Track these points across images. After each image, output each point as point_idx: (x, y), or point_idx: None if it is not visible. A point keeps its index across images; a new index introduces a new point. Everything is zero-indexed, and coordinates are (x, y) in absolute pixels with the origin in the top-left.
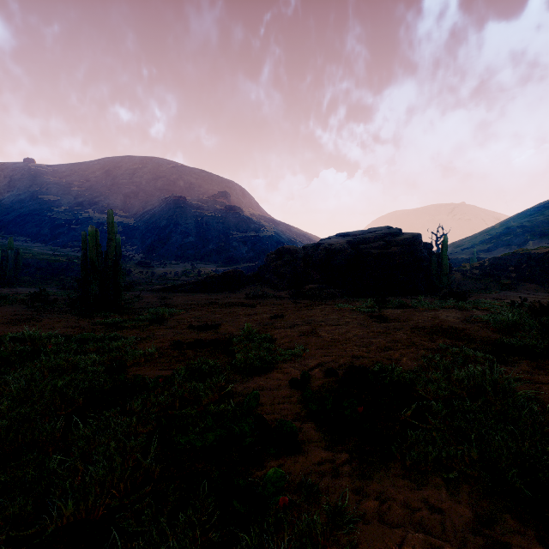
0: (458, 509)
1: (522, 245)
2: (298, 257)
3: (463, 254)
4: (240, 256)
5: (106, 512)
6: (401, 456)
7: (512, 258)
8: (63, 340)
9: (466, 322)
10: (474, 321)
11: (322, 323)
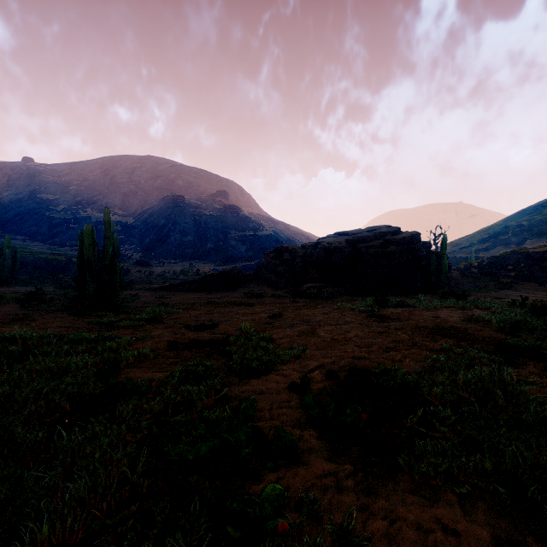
0: (475, 531)
1: (520, 244)
2: (297, 256)
3: (461, 253)
4: (239, 255)
5: (87, 535)
6: (409, 468)
7: (511, 257)
8: (55, 340)
9: (467, 322)
10: (476, 320)
11: (322, 323)
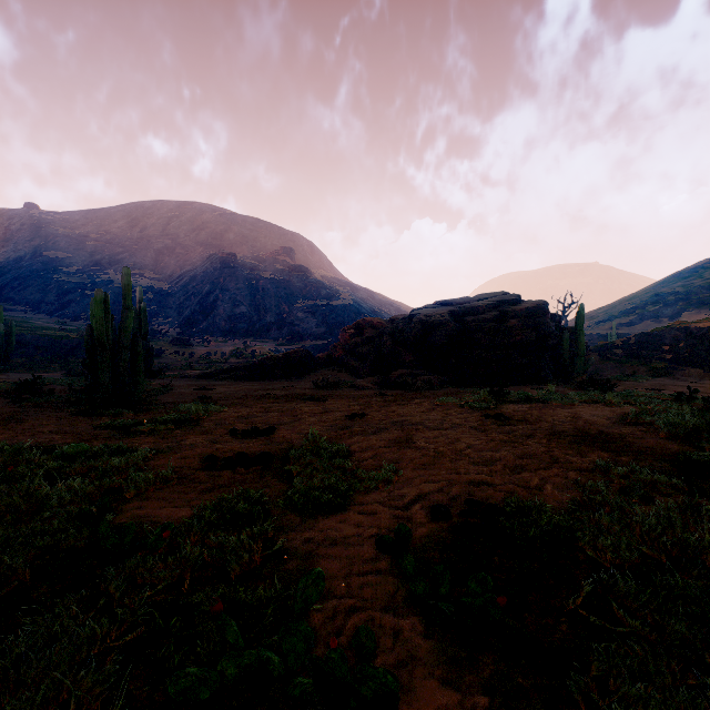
0: None
1: (675, 317)
2: (385, 333)
3: (598, 329)
4: (308, 332)
5: None
6: (587, 704)
7: (666, 334)
8: (38, 455)
9: (621, 425)
10: (632, 422)
11: (420, 427)
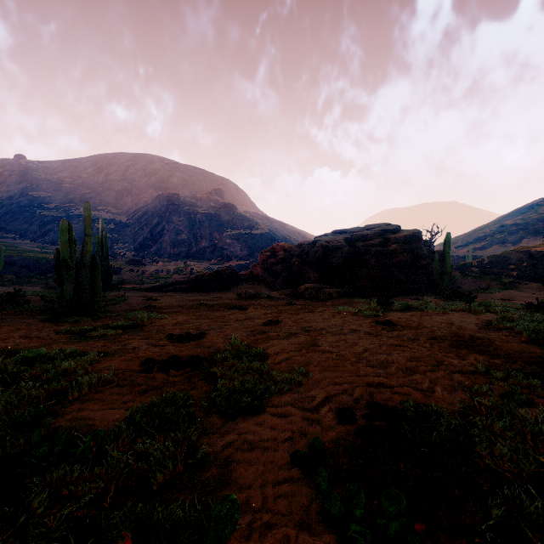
0: None
1: (517, 243)
2: (294, 255)
3: (458, 252)
4: (234, 254)
5: None
6: None
7: (512, 256)
8: (0, 359)
9: (488, 330)
10: (496, 328)
11: (324, 332)
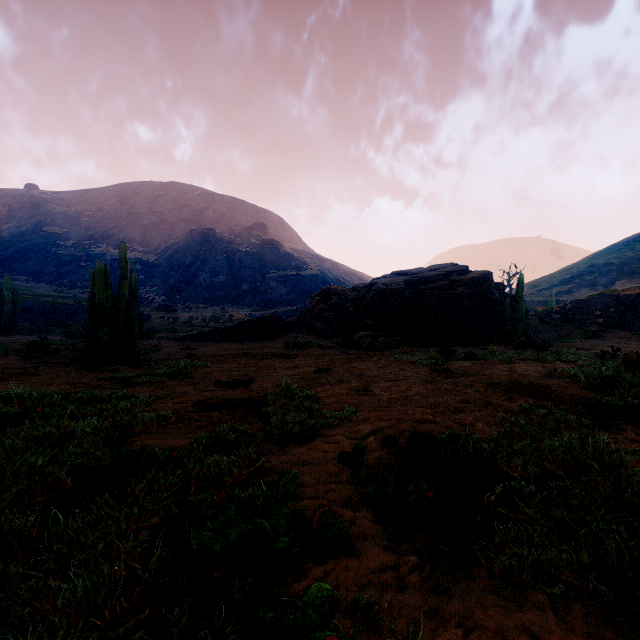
0: None
1: (609, 286)
2: (347, 300)
3: (540, 296)
4: (279, 299)
5: None
6: (488, 560)
7: (598, 301)
8: (58, 400)
9: (550, 377)
10: (560, 375)
11: (377, 379)
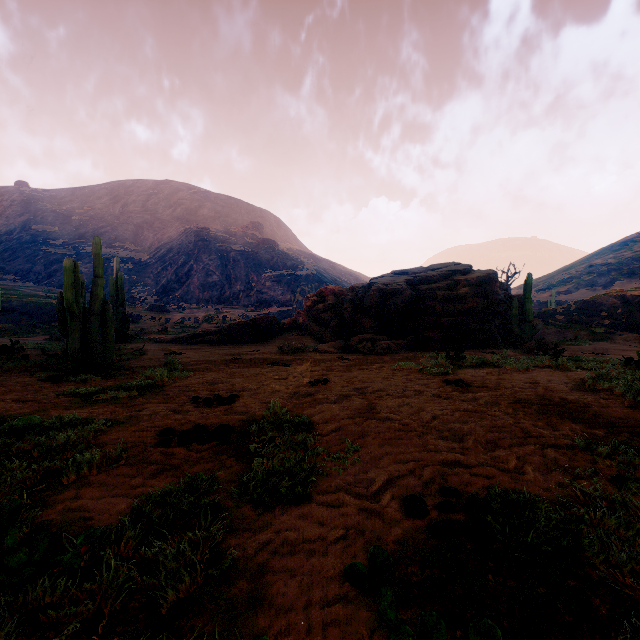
0: None
1: (608, 286)
2: (345, 300)
3: (538, 296)
4: (274, 299)
5: None
6: None
7: (604, 301)
8: None
9: (582, 392)
10: (591, 388)
11: (383, 394)
